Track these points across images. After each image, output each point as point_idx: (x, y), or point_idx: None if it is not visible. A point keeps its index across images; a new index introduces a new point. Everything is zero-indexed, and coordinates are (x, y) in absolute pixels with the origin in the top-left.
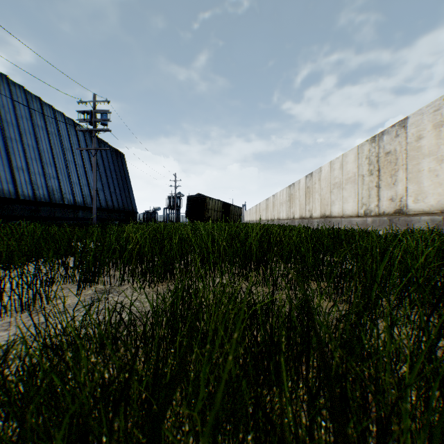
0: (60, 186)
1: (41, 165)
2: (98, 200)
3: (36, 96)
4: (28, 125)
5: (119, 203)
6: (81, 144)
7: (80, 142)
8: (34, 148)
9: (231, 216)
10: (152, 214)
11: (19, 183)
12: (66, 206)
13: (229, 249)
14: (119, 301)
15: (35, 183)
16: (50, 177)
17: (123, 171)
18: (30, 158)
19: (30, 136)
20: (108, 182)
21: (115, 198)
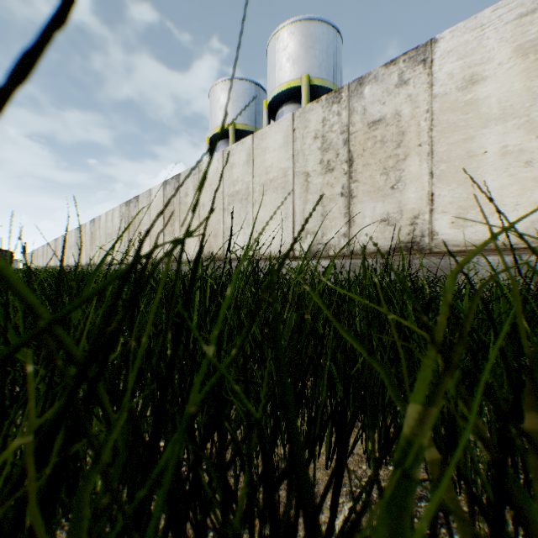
0: None
1: None
2: None
3: None
4: None
5: None
6: None
7: None
8: None
9: None
10: None
11: None
12: None
13: None
14: None
15: None
16: None
17: None
18: None
19: None
20: None
21: None
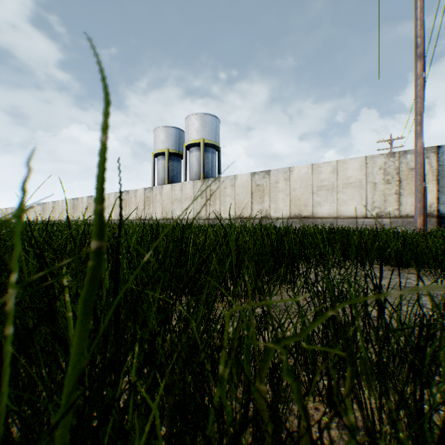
0: None
1: None
2: None
3: None
4: None
5: None
6: None
7: None
8: None
9: None
10: None
11: None
12: None
13: None
14: None
15: None
16: None
17: None
18: None
19: None
20: None
21: None
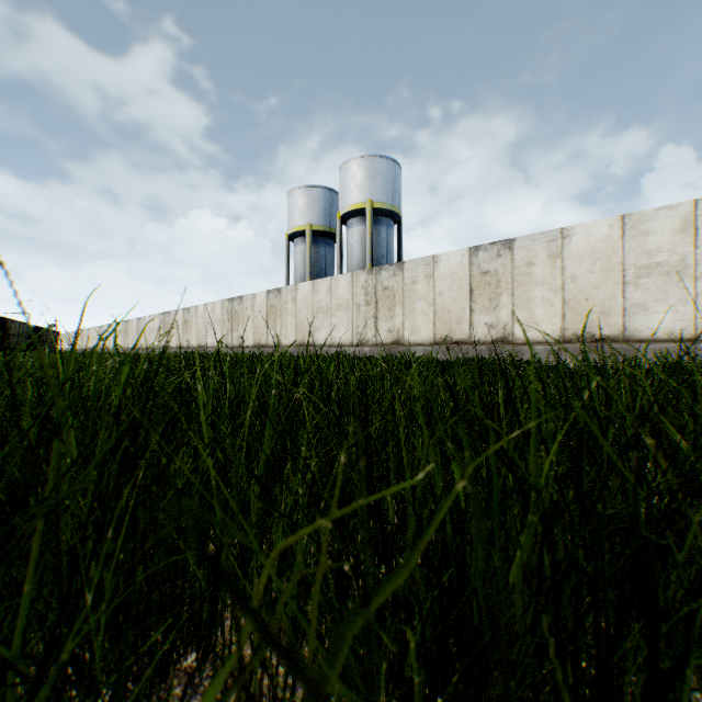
0: None
1: None
2: None
3: None
4: None
5: None
6: None
7: None
8: None
9: (44, 344)
10: None
11: None
12: None
13: None
14: None
15: None
16: None
17: None
18: None
19: None
20: None
21: None
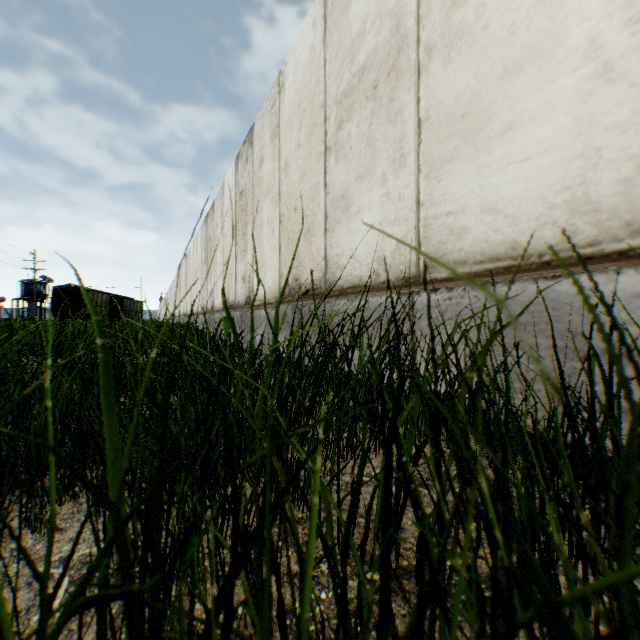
0: None
1: None
2: None
3: None
4: None
5: None
6: None
7: None
8: None
9: (126, 313)
10: None
11: None
12: None
13: None
14: None
15: None
16: None
17: None
18: None
19: None
20: None
21: None
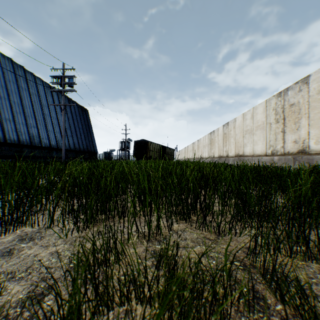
0: (39, 133)
1: (24, 117)
2: (68, 143)
3: (21, 65)
4: (14, 87)
5: (84, 146)
6: (55, 102)
7: (54, 100)
8: (19, 104)
9: (166, 156)
10: (109, 154)
11: (7, 130)
12: (43, 148)
13: (166, 188)
14: (34, 255)
15: (19, 130)
16: (31, 126)
17: (87, 122)
18: (15, 112)
19: (16, 95)
20: (76, 130)
21: (81, 142)
